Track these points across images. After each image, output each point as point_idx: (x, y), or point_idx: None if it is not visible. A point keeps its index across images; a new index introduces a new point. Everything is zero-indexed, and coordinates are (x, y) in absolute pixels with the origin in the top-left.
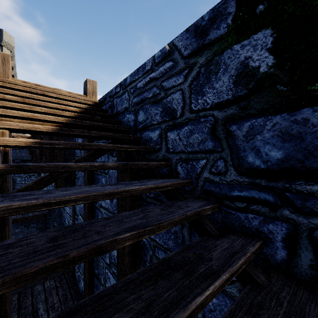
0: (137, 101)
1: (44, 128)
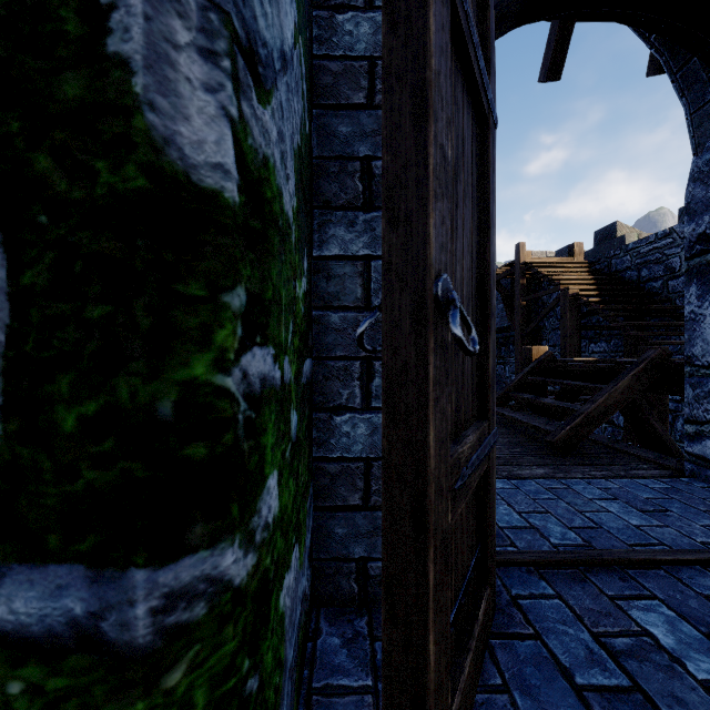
0: (640, 262)
1: (592, 287)
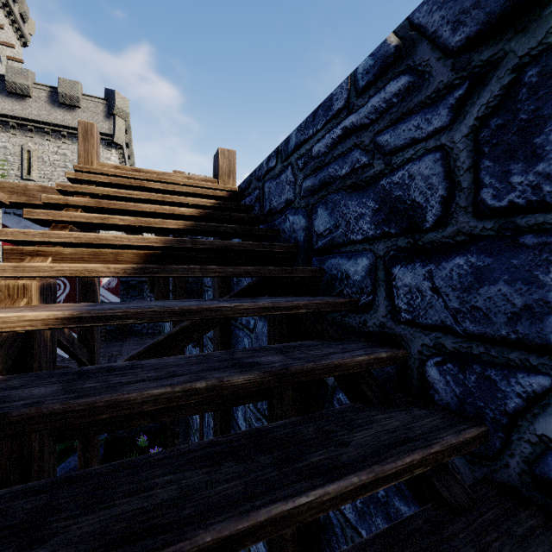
0: (313, 185)
1: (107, 271)
